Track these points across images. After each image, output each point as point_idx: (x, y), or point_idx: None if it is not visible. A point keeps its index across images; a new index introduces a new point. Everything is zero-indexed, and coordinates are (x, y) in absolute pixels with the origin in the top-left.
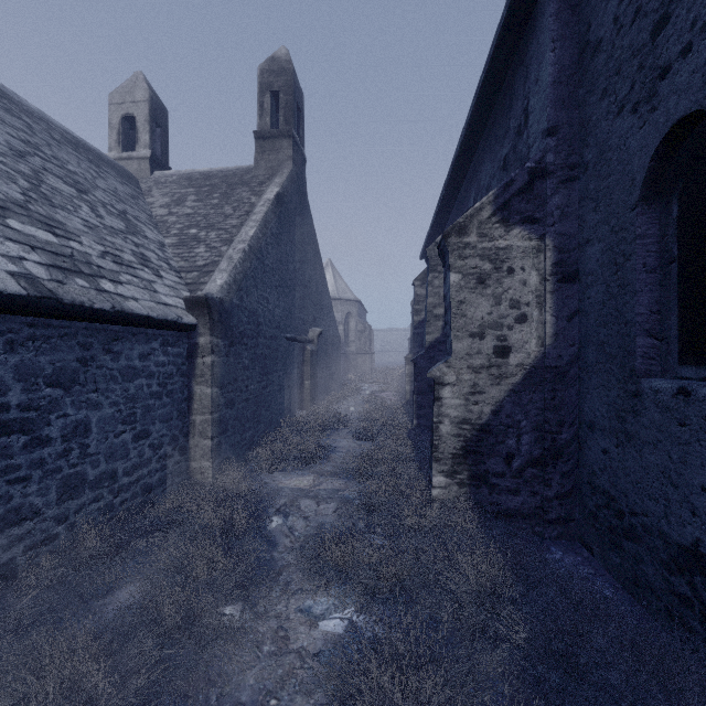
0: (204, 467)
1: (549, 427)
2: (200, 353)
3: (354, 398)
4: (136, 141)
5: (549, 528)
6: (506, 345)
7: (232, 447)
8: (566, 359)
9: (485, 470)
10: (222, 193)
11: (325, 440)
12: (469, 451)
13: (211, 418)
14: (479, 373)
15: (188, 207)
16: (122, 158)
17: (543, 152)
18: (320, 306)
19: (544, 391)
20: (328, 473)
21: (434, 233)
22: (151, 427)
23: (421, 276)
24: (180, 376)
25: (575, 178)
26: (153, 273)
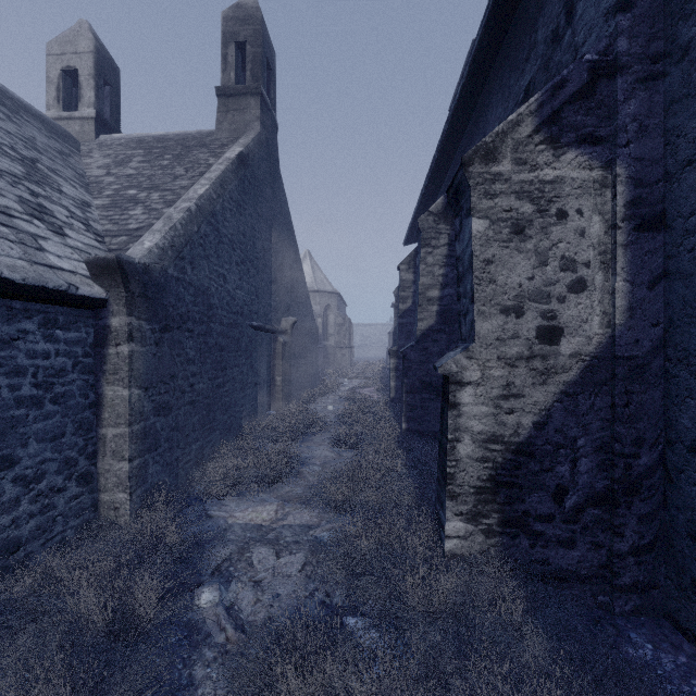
0: (119, 500)
1: (622, 447)
2: (112, 340)
3: (333, 395)
4: (78, 99)
5: (622, 599)
6: (556, 325)
7: (167, 467)
8: (646, 345)
9: (525, 511)
10: (175, 154)
11: (297, 448)
12: (500, 483)
13: (128, 431)
14: (515, 367)
15: (131, 168)
16: (62, 117)
17: (610, 39)
18: (295, 293)
19: (613, 393)
20: (296, 498)
21: (420, 213)
22: (19, 450)
23: (408, 259)
24: (80, 373)
25: (659, 74)
26: (50, 228)
